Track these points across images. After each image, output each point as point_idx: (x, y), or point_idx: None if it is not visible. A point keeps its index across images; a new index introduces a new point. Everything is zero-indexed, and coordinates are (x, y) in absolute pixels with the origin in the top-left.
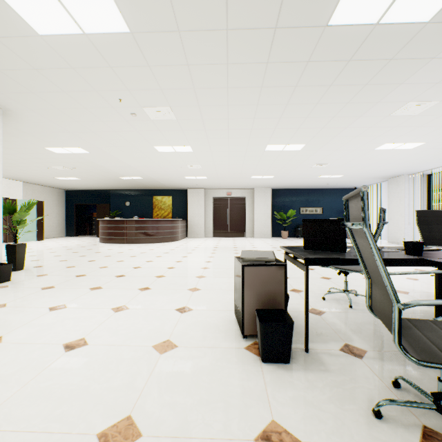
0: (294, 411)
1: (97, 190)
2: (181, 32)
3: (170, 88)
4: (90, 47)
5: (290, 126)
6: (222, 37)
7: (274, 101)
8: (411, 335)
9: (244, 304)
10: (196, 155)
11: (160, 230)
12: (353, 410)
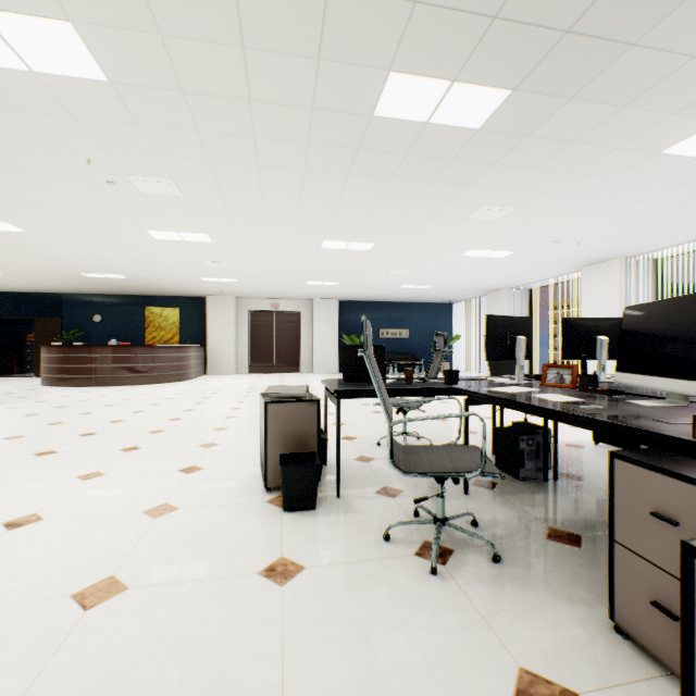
0: (307, 547)
1: (36, 293)
2: (187, 94)
3: (173, 155)
4: (41, 89)
5: (350, 220)
6: (244, 107)
7: (324, 188)
8: (416, 457)
9: (267, 450)
10: (218, 248)
11: (158, 363)
12: (366, 539)
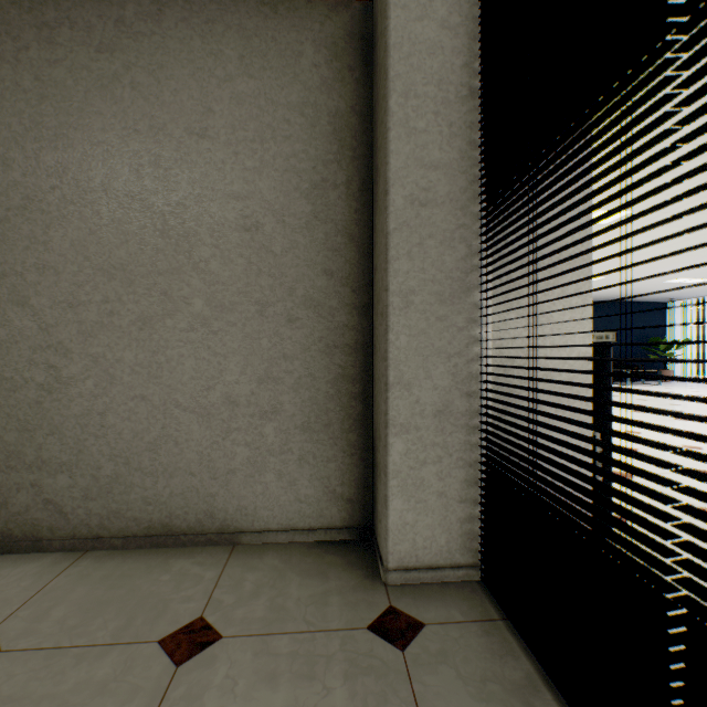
0: None
1: None
2: None
3: None
4: None
5: None
6: None
7: None
8: None
9: None
10: None
11: None
12: None
